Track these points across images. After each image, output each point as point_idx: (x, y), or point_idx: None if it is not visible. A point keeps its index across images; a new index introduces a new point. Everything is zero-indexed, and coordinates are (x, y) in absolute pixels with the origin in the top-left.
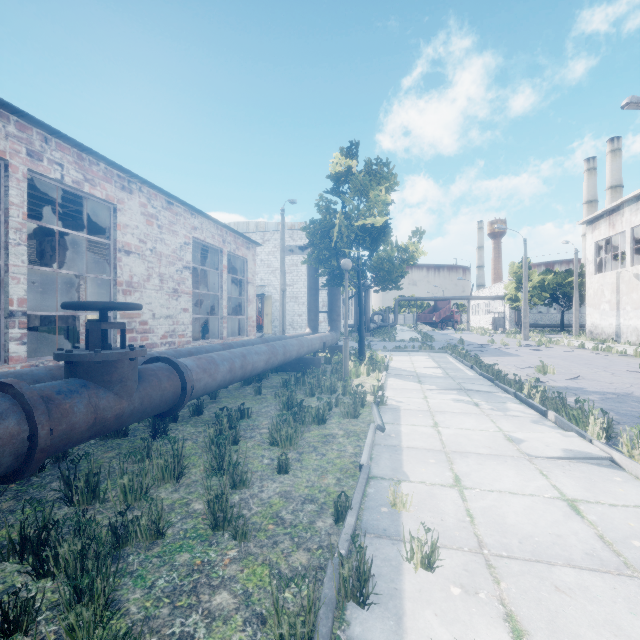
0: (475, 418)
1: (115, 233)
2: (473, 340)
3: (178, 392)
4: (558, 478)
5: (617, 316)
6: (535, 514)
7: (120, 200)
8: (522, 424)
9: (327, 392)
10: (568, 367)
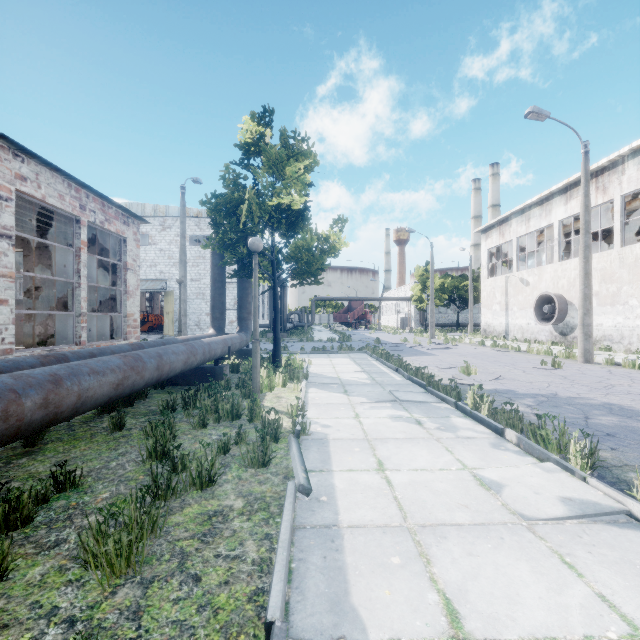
0: (426, 447)
1: None
2: (387, 339)
3: None
4: (593, 571)
5: (506, 316)
6: None
7: None
8: (484, 451)
9: (227, 418)
10: (483, 366)
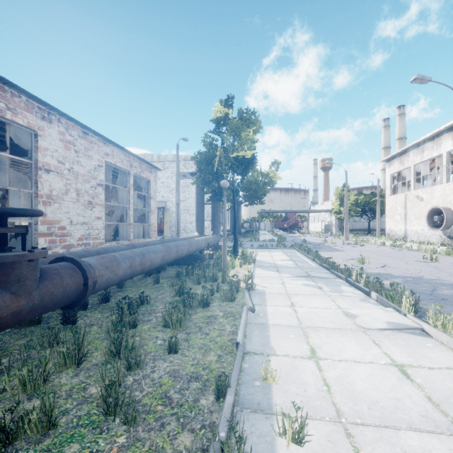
0: (320, 298)
1: (36, 154)
2: (312, 240)
3: (80, 287)
4: (387, 346)
5: (405, 224)
6: (376, 380)
7: (40, 128)
8: (354, 302)
9: (210, 280)
10: (377, 258)
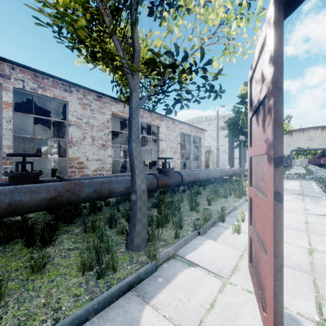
0: (296, 203)
1: (158, 135)
2: None
3: (181, 181)
4: (311, 218)
5: None
6: (288, 221)
7: (160, 124)
8: (319, 206)
9: (232, 190)
10: None
